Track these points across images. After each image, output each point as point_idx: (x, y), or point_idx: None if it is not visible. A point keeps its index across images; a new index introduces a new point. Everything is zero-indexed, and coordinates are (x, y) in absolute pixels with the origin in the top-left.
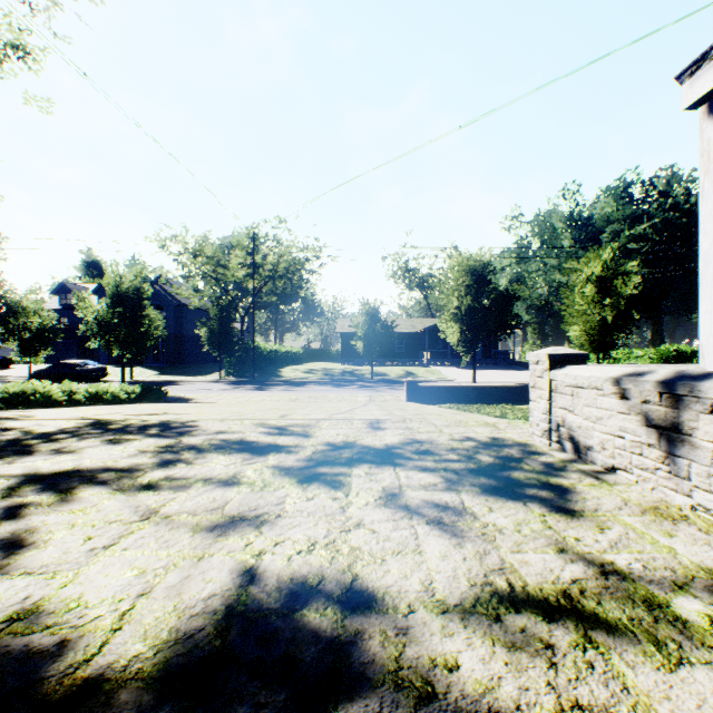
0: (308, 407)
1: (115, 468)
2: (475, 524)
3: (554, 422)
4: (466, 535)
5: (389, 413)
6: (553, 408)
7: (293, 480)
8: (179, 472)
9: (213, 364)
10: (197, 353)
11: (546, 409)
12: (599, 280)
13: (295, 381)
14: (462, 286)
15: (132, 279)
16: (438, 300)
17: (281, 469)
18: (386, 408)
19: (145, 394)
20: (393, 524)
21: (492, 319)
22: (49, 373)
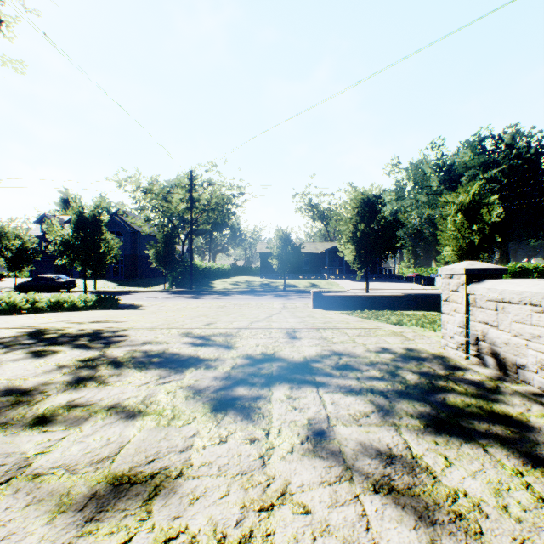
0: (232, 313)
1: (18, 389)
2: (439, 492)
3: (472, 336)
4: (436, 519)
5: (302, 321)
6: (470, 321)
7: (207, 408)
8: (85, 396)
9: (160, 278)
10: (148, 269)
11: (463, 322)
12: (468, 210)
13: (224, 291)
14: (358, 215)
15: (91, 209)
16: (338, 226)
17: (196, 391)
18: (298, 315)
19: (100, 303)
20: (330, 492)
21: (382, 241)
22: (30, 285)
